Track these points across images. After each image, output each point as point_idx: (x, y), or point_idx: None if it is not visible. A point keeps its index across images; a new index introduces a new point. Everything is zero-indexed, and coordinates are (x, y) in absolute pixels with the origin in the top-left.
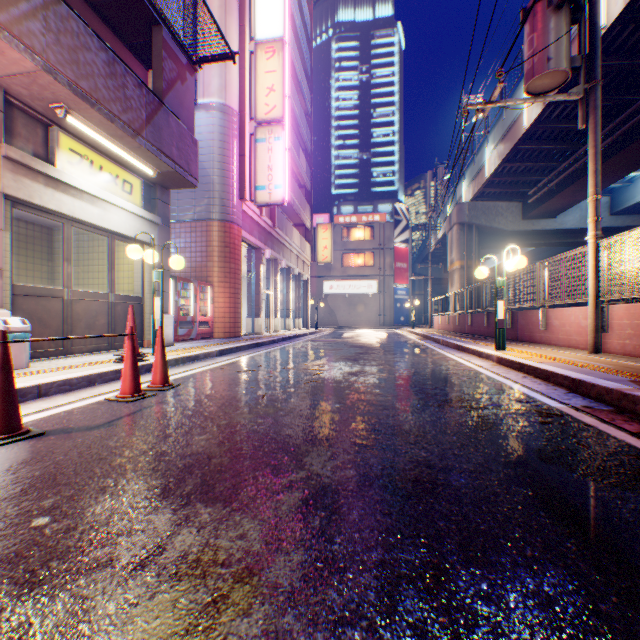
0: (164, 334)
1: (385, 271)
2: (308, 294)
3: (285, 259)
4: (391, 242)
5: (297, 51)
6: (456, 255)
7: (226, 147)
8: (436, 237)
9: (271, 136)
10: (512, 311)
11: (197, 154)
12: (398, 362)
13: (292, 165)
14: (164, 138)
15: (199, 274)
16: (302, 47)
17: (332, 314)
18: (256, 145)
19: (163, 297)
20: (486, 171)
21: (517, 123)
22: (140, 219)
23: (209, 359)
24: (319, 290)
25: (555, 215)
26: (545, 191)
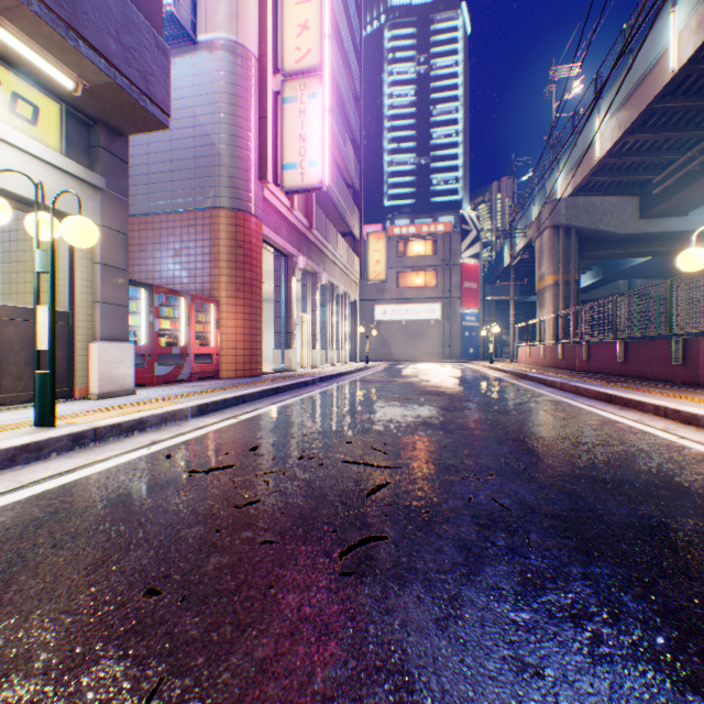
0: (114, 376)
1: (450, 292)
2: (356, 320)
3: (326, 273)
4: (458, 257)
5: (342, 9)
6: (548, 268)
7: (238, 103)
8: (514, 250)
9: (304, 93)
10: (685, 338)
11: (167, 70)
12: (536, 437)
13: (336, 156)
14: (84, 9)
15: (200, 286)
16: (349, 8)
17: (385, 345)
18: (283, 107)
19: (54, 305)
20: (597, 151)
21: (656, 69)
22: (56, 172)
23: (172, 424)
24: (370, 316)
25: (688, 211)
26: (682, 175)
